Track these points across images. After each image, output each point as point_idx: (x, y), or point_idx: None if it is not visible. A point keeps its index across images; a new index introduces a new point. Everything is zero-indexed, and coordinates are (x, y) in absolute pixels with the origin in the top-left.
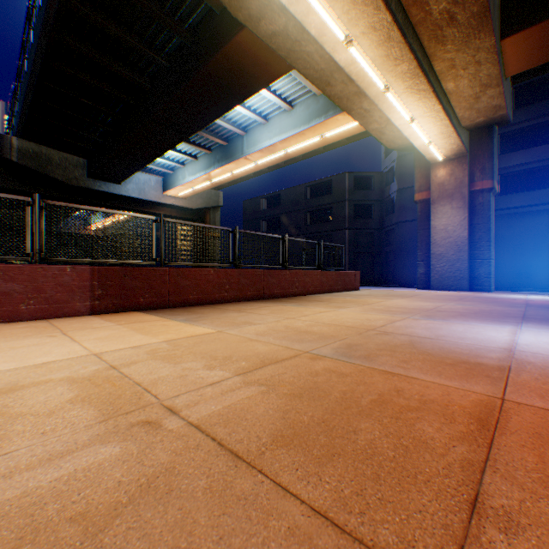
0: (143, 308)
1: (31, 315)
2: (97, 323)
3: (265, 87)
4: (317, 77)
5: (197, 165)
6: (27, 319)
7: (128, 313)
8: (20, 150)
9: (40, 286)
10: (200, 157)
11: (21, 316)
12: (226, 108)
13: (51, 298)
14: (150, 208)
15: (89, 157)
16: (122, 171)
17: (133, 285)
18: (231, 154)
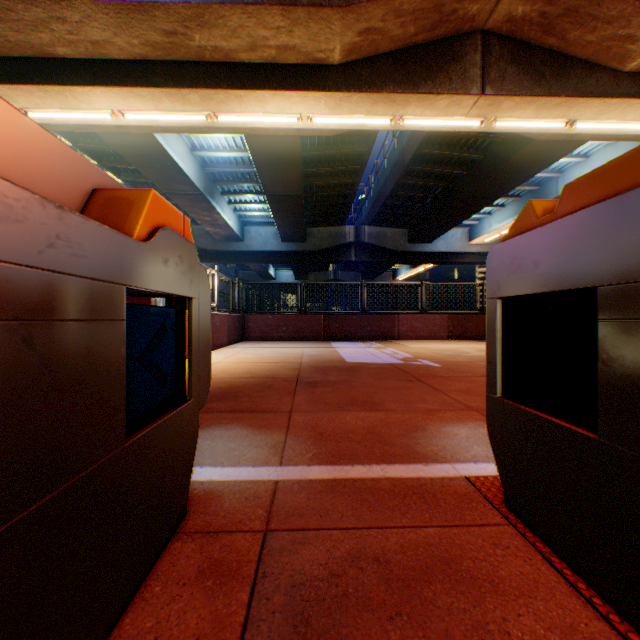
0: (472, 339)
1: (423, 338)
2: (456, 342)
3: (574, 149)
4: (631, 137)
5: (503, 213)
6: (422, 339)
7: (465, 340)
8: (368, 234)
9: (427, 325)
10: (506, 204)
11: (420, 338)
12: (534, 173)
13: (431, 330)
14: (454, 258)
15: (409, 227)
16: (434, 234)
17: (467, 325)
18: (541, 198)
